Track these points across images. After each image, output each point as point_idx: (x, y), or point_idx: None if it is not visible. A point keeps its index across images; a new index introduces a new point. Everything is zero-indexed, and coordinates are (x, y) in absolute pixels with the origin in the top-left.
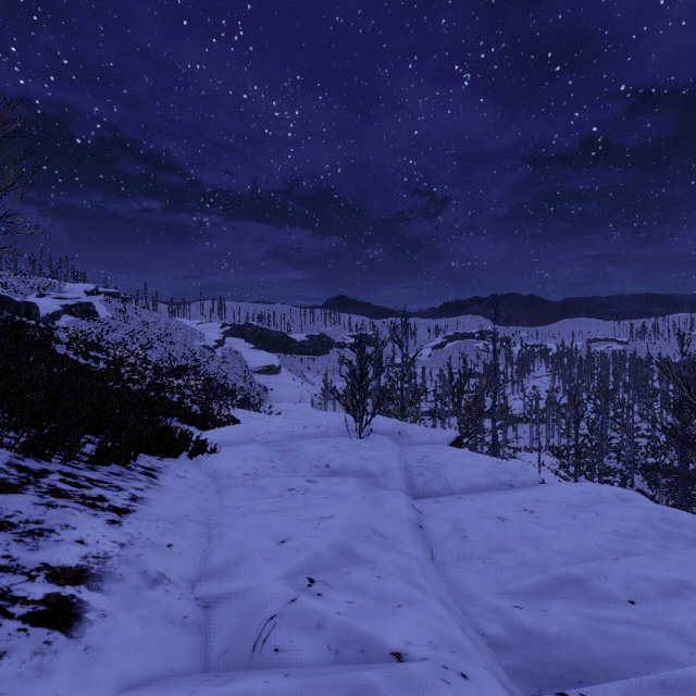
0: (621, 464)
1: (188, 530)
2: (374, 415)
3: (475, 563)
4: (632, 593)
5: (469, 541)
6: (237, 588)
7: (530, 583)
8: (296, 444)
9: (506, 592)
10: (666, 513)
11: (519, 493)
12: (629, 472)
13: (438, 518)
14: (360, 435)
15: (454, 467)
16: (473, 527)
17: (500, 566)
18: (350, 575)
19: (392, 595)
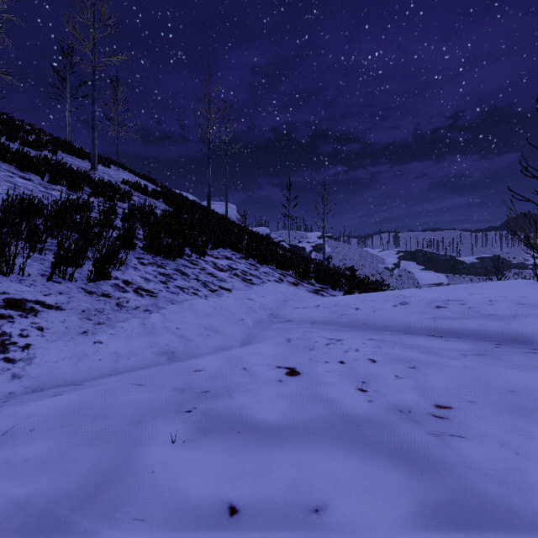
0: None
1: None
2: None
3: None
4: None
5: None
6: None
7: None
8: None
9: None
10: None
11: None
12: None
13: None
14: None
15: None
16: None
17: None
18: None
19: None
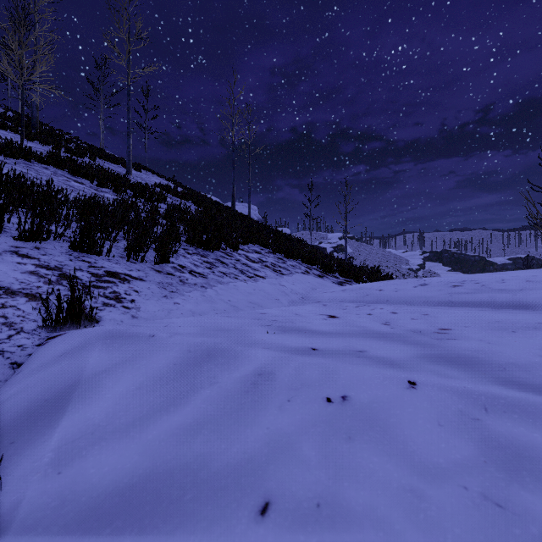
0: None
1: None
2: None
3: None
4: None
5: None
6: None
7: None
8: None
9: None
10: None
11: None
12: None
13: None
14: None
15: None
16: None
17: None
18: None
19: None
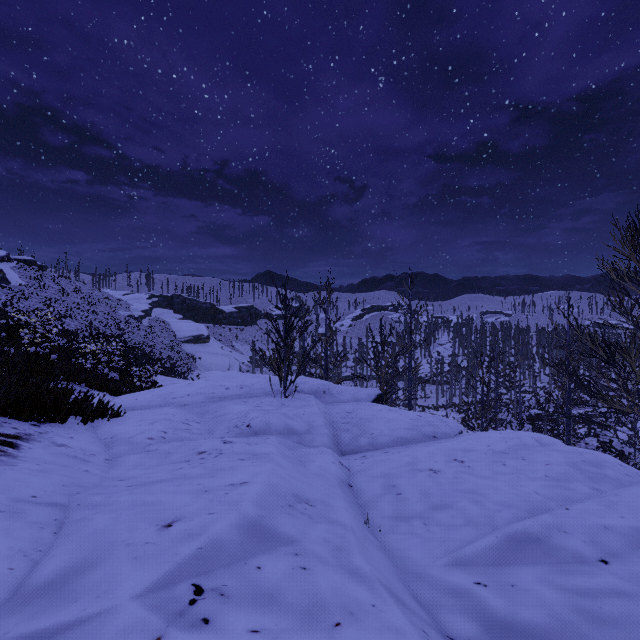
0: (510, 416)
1: (24, 519)
2: (299, 374)
3: (416, 526)
4: (599, 549)
5: (405, 498)
6: (61, 624)
7: (485, 547)
8: (216, 405)
9: (460, 562)
10: (585, 455)
11: (444, 443)
12: (516, 423)
13: (368, 474)
14: (285, 394)
15: (378, 421)
16: (407, 483)
17: (445, 526)
18: (262, 571)
19: (324, 602)
